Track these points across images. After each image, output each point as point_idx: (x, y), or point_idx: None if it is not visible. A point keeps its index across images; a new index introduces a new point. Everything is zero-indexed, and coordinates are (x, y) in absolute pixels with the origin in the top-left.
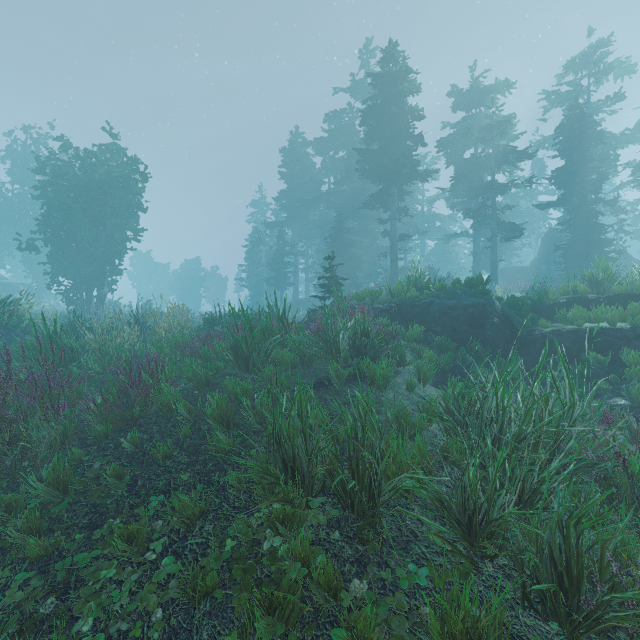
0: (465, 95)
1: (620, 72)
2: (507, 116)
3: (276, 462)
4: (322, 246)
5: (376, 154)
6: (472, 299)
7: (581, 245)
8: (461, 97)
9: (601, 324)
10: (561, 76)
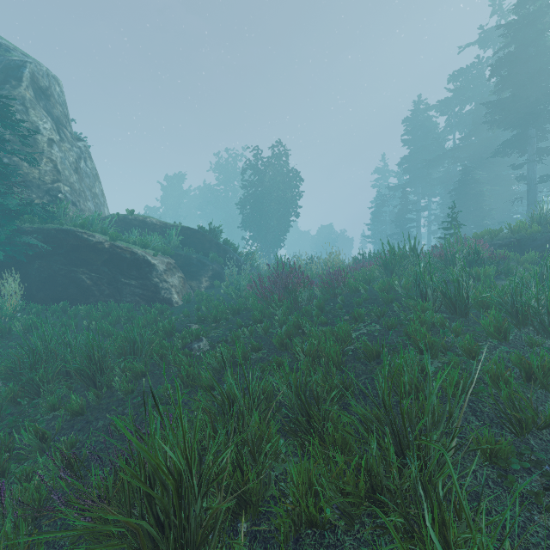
0: None
1: None
2: None
3: (417, 295)
4: (446, 200)
5: (508, 102)
6: None
7: None
8: None
9: None
10: None
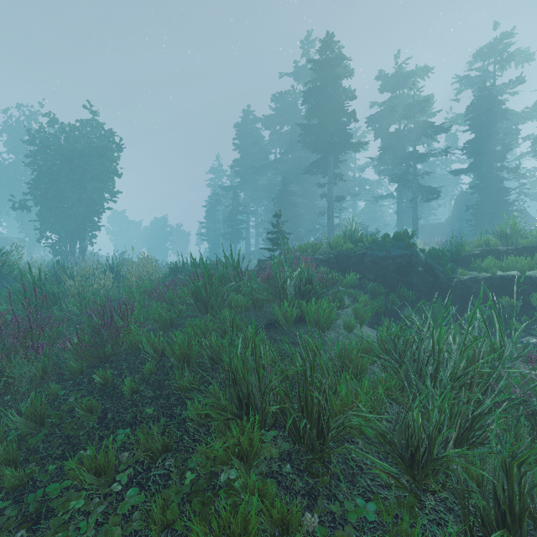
0: (390, 79)
1: (521, 60)
2: (426, 96)
3: (232, 399)
4: (270, 206)
5: (316, 128)
6: (400, 251)
7: (489, 205)
8: (387, 80)
9: (512, 272)
10: (471, 63)
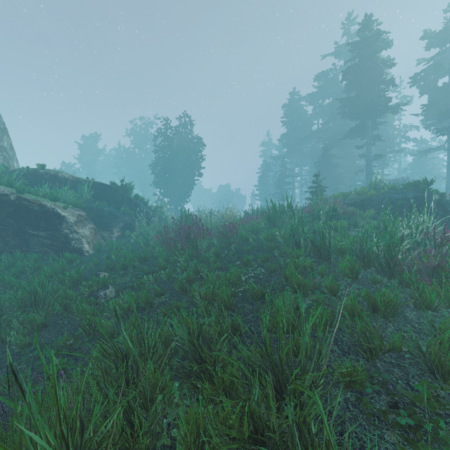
0: (438, 34)
1: None
2: None
3: (293, 244)
4: (312, 169)
5: (354, 99)
6: (414, 194)
7: None
8: (434, 37)
9: None
10: None
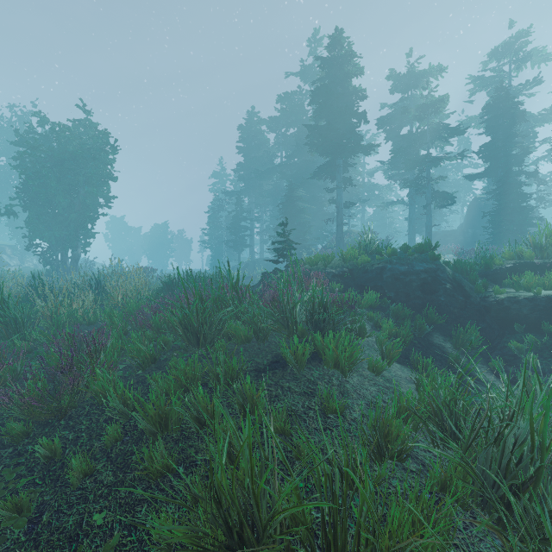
0: (402, 78)
1: (537, 60)
2: (441, 96)
3: (216, 522)
4: (275, 212)
5: (324, 130)
6: (424, 265)
7: (506, 212)
8: (398, 80)
9: None
10: (485, 63)
